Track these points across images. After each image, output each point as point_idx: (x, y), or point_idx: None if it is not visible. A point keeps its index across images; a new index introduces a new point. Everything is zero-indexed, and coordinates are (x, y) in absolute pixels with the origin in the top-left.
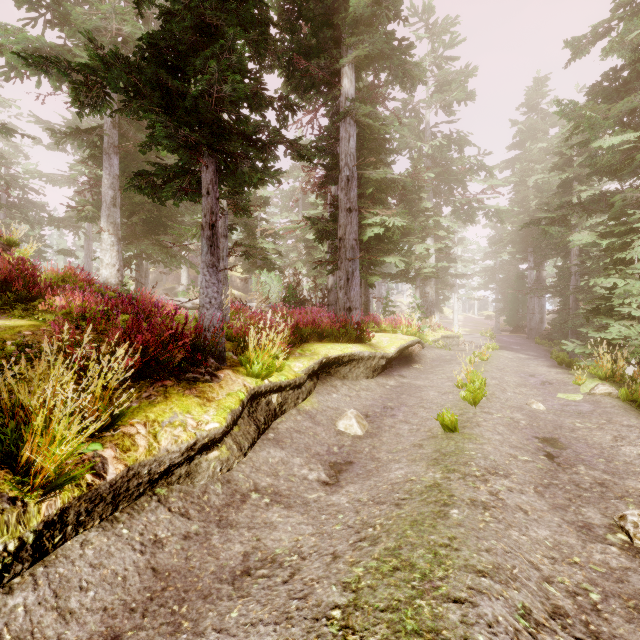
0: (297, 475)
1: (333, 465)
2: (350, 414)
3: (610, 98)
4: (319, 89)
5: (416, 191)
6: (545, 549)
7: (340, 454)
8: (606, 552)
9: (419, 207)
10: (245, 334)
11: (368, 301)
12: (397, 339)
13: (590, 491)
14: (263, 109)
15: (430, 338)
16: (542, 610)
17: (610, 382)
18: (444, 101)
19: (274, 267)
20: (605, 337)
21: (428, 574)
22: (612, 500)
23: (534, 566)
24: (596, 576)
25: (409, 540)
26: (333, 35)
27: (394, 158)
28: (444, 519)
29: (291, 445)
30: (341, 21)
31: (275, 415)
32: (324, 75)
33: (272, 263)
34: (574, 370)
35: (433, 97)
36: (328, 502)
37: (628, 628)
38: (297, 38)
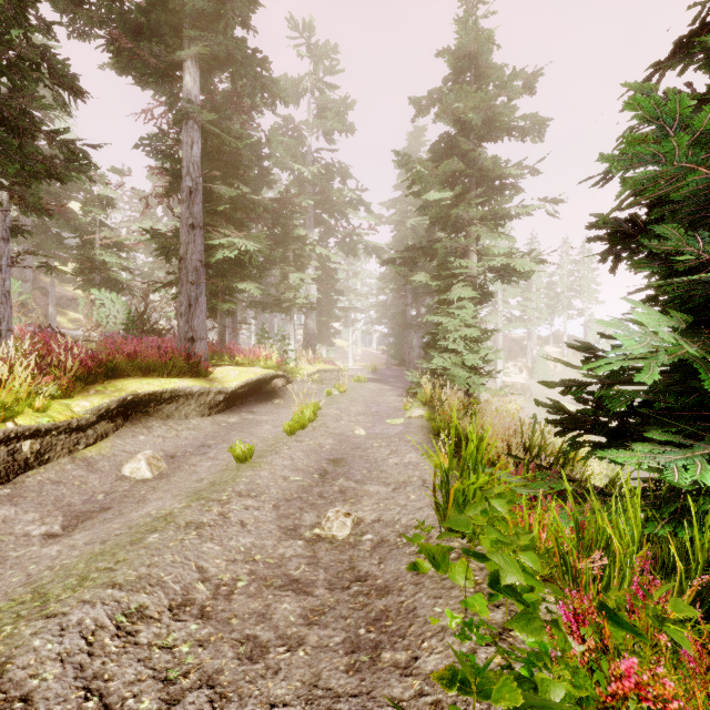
0: (16, 532)
1: (81, 514)
2: (141, 456)
3: (441, 158)
4: (161, 79)
5: (290, 216)
6: (234, 554)
7: (102, 501)
8: (291, 546)
9: (293, 234)
10: (11, 368)
11: (224, 331)
12: (247, 373)
13: (327, 498)
14: (30, 83)
15: (303, 372)
16: (165, 605)
17: (430, 406)
18: (323, 128)
19: (123, 287)
20: (431, 367)
21: (51, 600)
22: (337, 503)
23: (201, 570)
24: (262, 567)
25: (71, 572)
26: (170, 20)
27: (251, 176)
28: (135, 545)
29: (33, 499)
30: (181, 7)
31: (26, 466)
32: (158, 64)
33: (119, 282)
34: (415, 398)
35: (313, 121)
36: (34, 555)
37: (244, 602)
38: (119, 9)
